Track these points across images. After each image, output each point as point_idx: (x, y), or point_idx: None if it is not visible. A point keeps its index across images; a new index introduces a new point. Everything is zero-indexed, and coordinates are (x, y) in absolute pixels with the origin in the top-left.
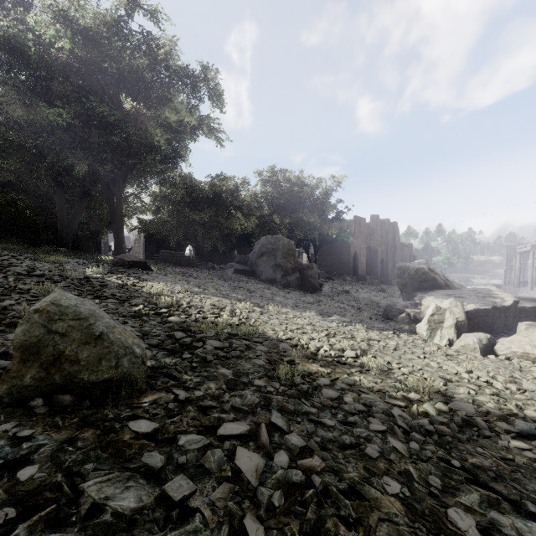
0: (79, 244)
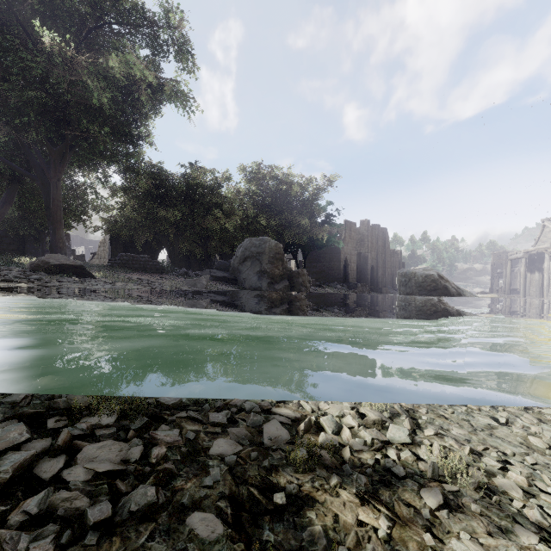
0: (26, 246)
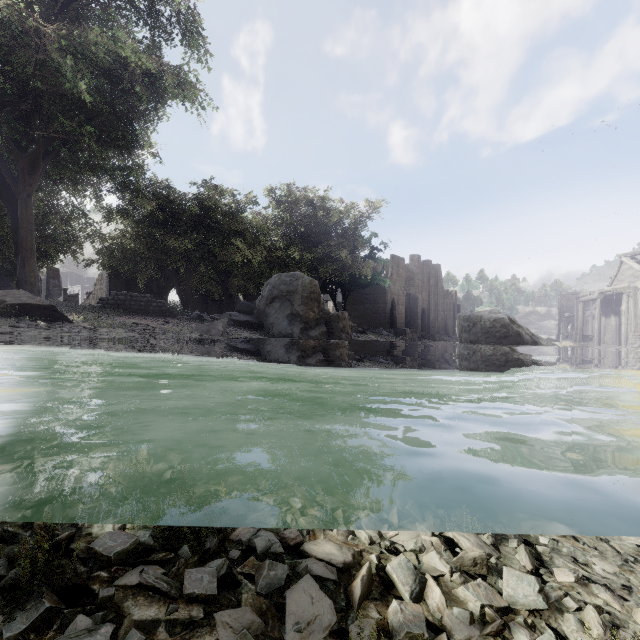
0: None
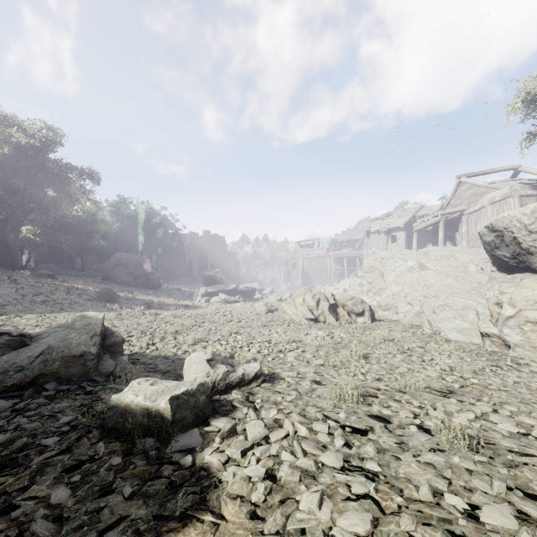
0: None
